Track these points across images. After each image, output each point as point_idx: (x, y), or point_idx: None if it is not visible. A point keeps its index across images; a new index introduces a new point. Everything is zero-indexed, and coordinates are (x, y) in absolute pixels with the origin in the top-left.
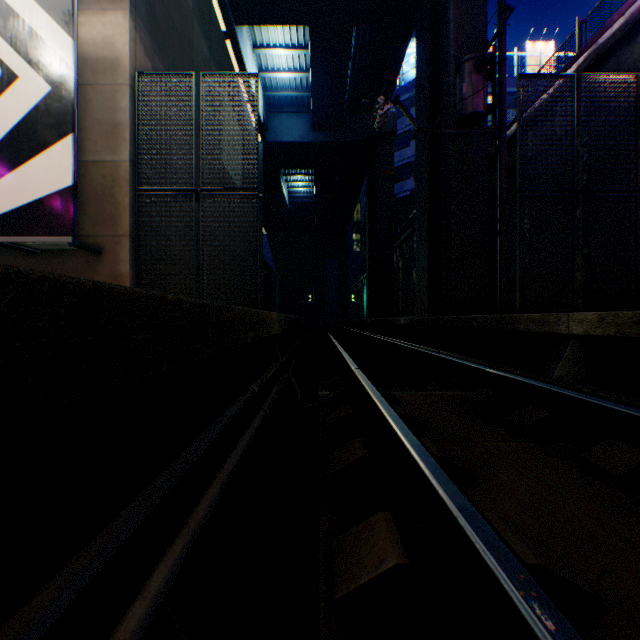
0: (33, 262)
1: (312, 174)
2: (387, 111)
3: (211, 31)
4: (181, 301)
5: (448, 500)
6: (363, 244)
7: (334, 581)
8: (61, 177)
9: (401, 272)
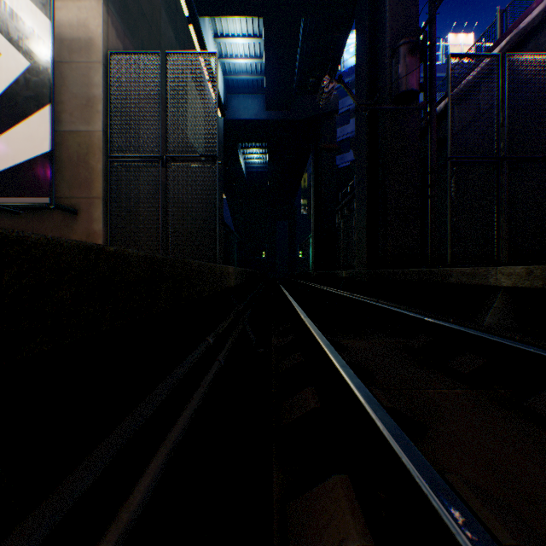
0: (15, 221)
1: (265, 147)
2: (332, 89)
3: (177, 20)
4: (126, 254)
5: (415, 472)
6: (309, 208)
7: None
8: (39, 144)
9: (342, 232)
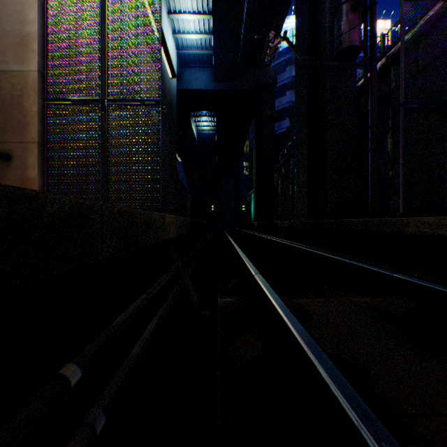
0: None
1: (214, 116)
2: (277, 44)
3: None
4: None
5: None
6: (251, 168)
7: None
8: None
9: (280, 188)
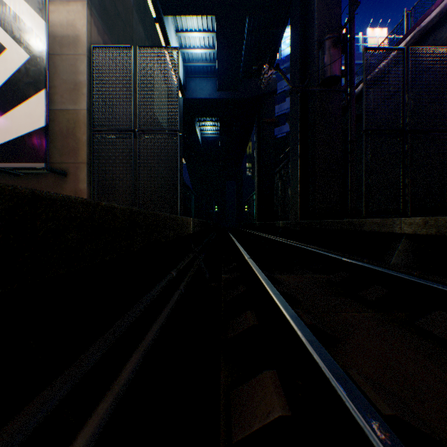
0: (17, 182)
1: (217, 121)
2: (270, 75)
3: (146, 19)
4: (113, 207)
5: (321, 364)
6: (253, 170)
7: (232, 427)
8: (36, 120)
9: (280, 190)
